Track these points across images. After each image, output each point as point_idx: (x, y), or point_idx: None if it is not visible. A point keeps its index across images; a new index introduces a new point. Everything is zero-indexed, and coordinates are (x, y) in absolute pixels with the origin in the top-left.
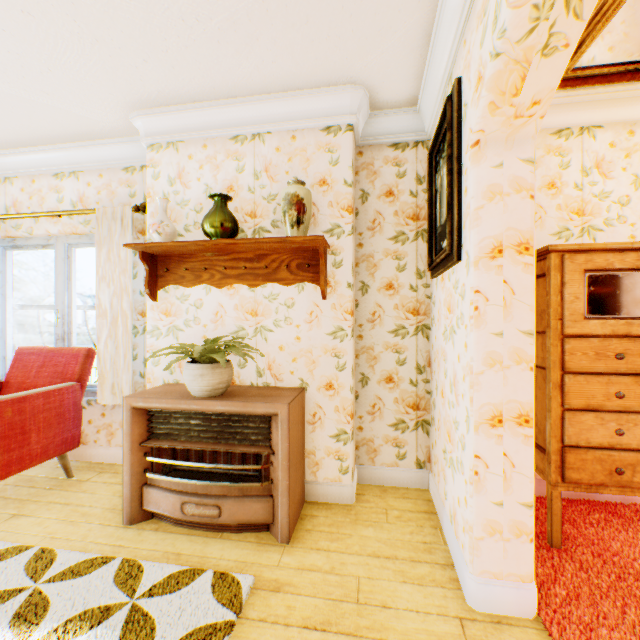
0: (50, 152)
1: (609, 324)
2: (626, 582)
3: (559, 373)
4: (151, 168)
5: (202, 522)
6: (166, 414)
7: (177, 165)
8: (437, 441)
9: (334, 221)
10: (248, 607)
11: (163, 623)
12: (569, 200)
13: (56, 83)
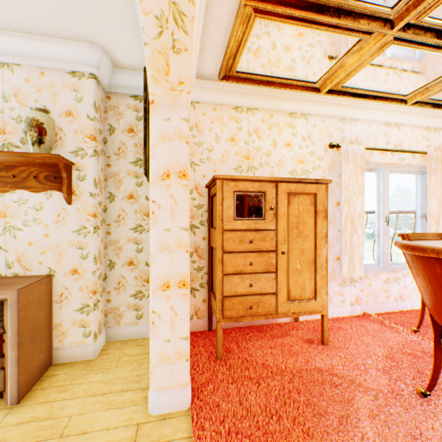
0: None
1: (246, 223)
2: (248, 370)
3: (222, 253)
4: None
5: None
6: None
7: None
8: None
9: (79, 145)
10: None
11: None
12: (242, 149)
13: None
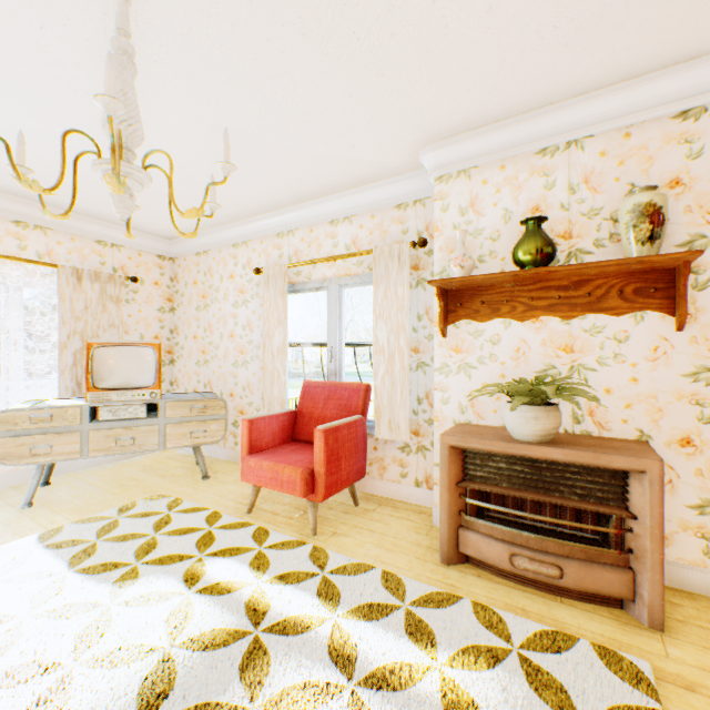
0: (329, 202)
1: None
2: None
3: None
4: (438, 201)
5: (532, 579)
6: (483, 456)
7: (468, 193)
8: None
9: (693, 230)
10: (661, 699)
11: (567, 685)
12: None
13: (367, 135)
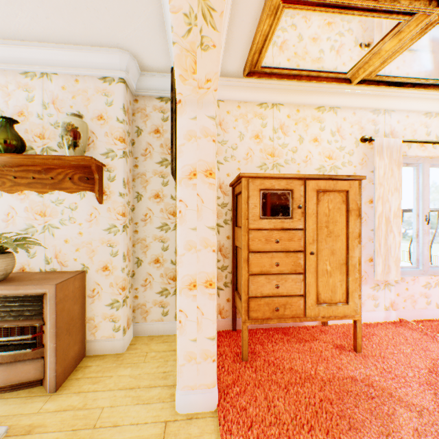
0: None
1: (273, 222)
2: (275, 375)
3: (247, 252)
4: None
5: None
6: None
7: None
8: None
9: (109, 147)
10: None
11: None
12: (266, 147)
13: None
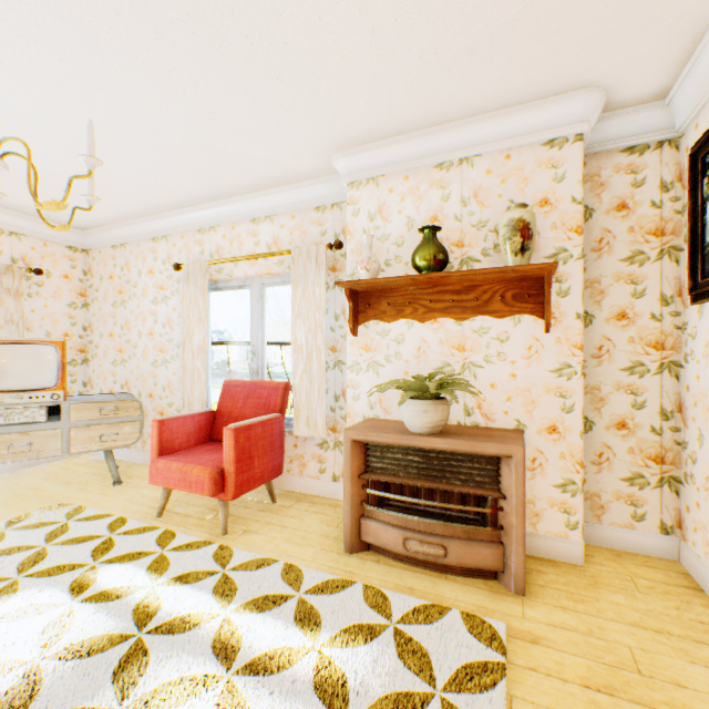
0: (250, 200)
1: None
2: None
3: None
4: (350, 206)
5: (423, 560)
6: (383, 449)
7: (377, 200)
8: (702, 503)
9: (558, 245)
10: (510, 653)
11: (431, 651)
12: None
13: (278, 137)
